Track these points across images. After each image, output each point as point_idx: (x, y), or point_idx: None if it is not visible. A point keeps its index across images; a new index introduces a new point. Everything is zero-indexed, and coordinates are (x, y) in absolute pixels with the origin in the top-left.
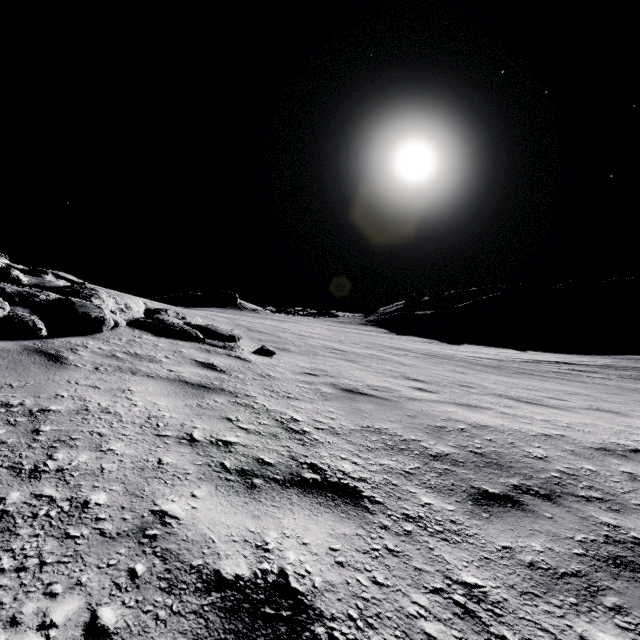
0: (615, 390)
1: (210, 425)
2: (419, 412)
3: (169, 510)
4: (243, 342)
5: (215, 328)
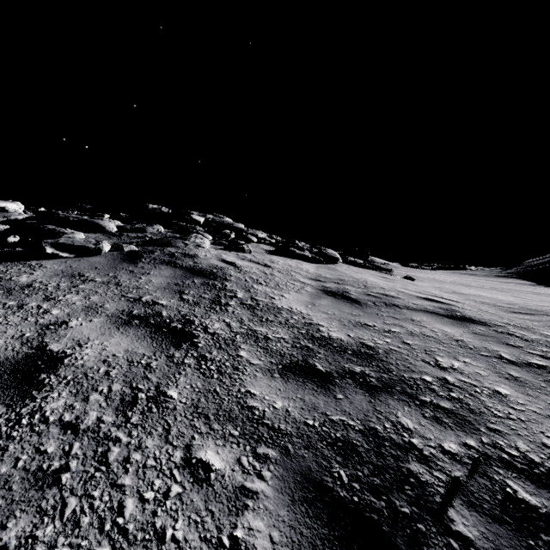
0: None
1: (400, 286)
2: (506, 300)
3: (402, 291)
4: None
5: (379, 265)
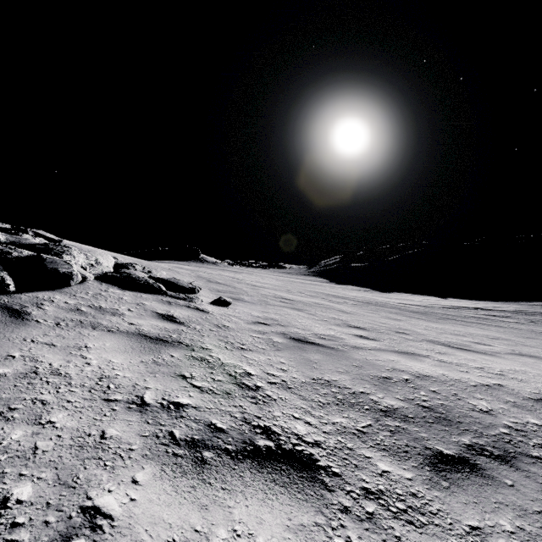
0: (529, 334)
1: (163, 384)
2: (364, 362)
3: (103, 505)
4: (202, 293)
5: (177, 281)
